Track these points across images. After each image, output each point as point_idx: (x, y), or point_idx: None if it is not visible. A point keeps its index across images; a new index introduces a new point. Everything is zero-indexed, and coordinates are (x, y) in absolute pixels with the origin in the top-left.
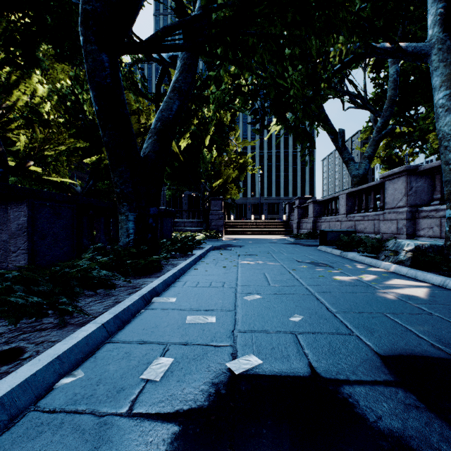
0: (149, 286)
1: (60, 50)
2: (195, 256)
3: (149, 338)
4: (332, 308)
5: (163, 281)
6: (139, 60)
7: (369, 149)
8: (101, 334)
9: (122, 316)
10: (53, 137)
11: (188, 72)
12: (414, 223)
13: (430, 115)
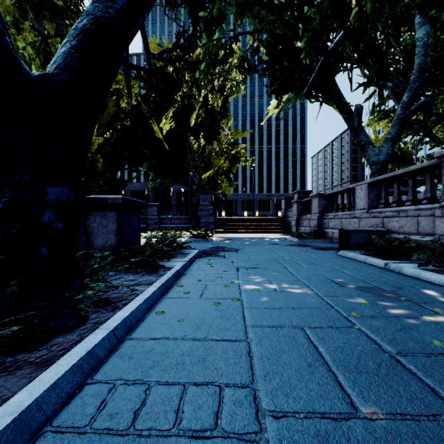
0: None
1: None
2: (168, 276)
3: None
4: None
5: (2, 430)
6: None
7: (393, 130)
8: None
9: None
10: None
11: None
12: None
13: None
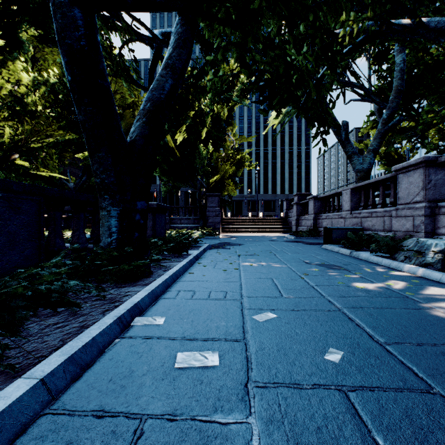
0: (130, 301)
1: (44, 31)
2: (191, 257)
3: (115, 403)
4: (376, 335)
5: (149, 292)
6: (129, 40)
7: (374, 142)
8: (34, 399)
9: (80, 357)
10: (41, 128)
11: (183, 48)
12: (434, 219)
13: (434, 108)
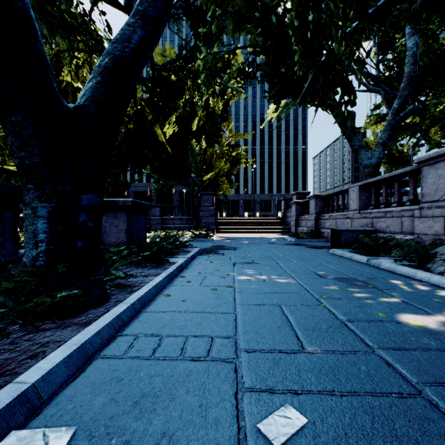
0: (16, 383)
1: None
2: (172, 269)
3: None
4: None
5: (73, 351)
6: None
7: (384, 135)
8: None
9: None
10: None
11: None
12: None
13: (443, 101)
